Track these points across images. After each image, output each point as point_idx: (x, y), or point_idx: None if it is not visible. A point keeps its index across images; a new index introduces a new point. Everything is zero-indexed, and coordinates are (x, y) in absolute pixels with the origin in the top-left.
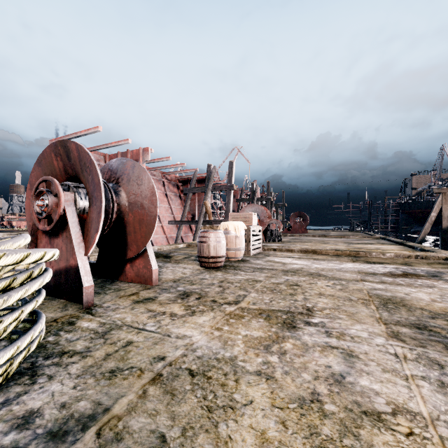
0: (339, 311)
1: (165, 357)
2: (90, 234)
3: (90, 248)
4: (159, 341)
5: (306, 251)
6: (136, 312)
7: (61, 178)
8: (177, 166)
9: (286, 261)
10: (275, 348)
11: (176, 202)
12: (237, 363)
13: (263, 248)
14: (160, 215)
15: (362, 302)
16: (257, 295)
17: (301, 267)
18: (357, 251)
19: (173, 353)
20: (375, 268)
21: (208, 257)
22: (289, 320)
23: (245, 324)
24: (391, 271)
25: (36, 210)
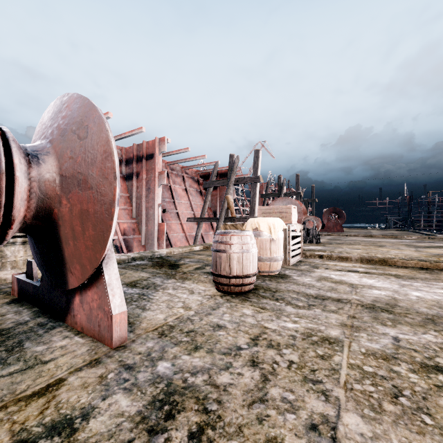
0: None
1: None
2: None
3: None
4: None
5: (369, 260)
6: None
7: None
8: (197, 158)
9: (352, 280)
10: None
11: (197, 198)
12: None
13: (304, 254)
14: (179, 212)
15: None
16: (370, 431)
17: (389, 295)
18: None
19: None
20: None
21: (229, 277)
22: None
23: None
24: None
25: None
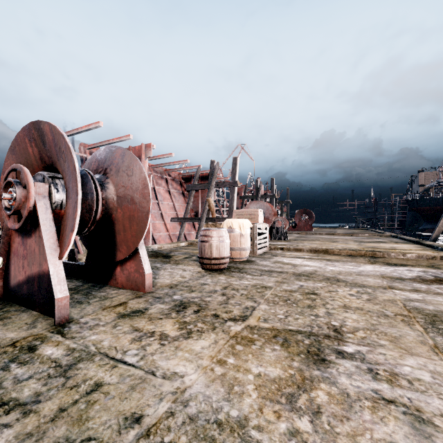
0: (376, 333)
1: (142, 416)
2: (65, 233)
3: (65, 250)
4: (138, 384)
5: (316, 251)
6: (118, 332)
7: (37, 168)
8: (180, 162)
9: (296, 262)
10: (303, 401)
11: (179, 199)
12: (249, 433)
13: (269, 247)
14: (163, 212)
15: (401, 319)
16: (269, 308)
17: (314, 269)
18: (373, 251)
19: (154, 409)
20: (400, 271)
21: (211, 259)
22: (314, 349)
23: (256, 354)
24: (420, 276)
25: (5, 204)
